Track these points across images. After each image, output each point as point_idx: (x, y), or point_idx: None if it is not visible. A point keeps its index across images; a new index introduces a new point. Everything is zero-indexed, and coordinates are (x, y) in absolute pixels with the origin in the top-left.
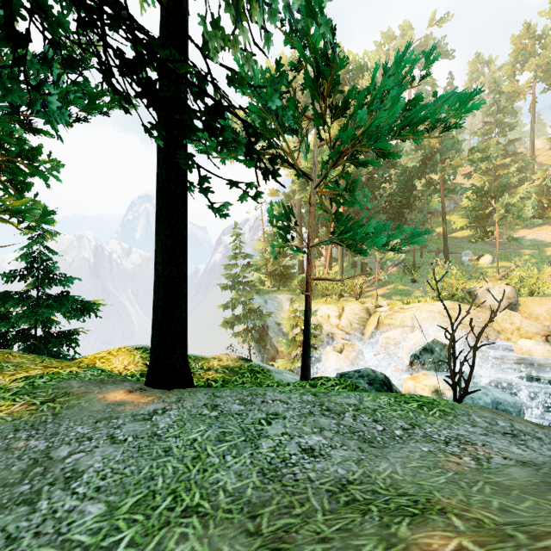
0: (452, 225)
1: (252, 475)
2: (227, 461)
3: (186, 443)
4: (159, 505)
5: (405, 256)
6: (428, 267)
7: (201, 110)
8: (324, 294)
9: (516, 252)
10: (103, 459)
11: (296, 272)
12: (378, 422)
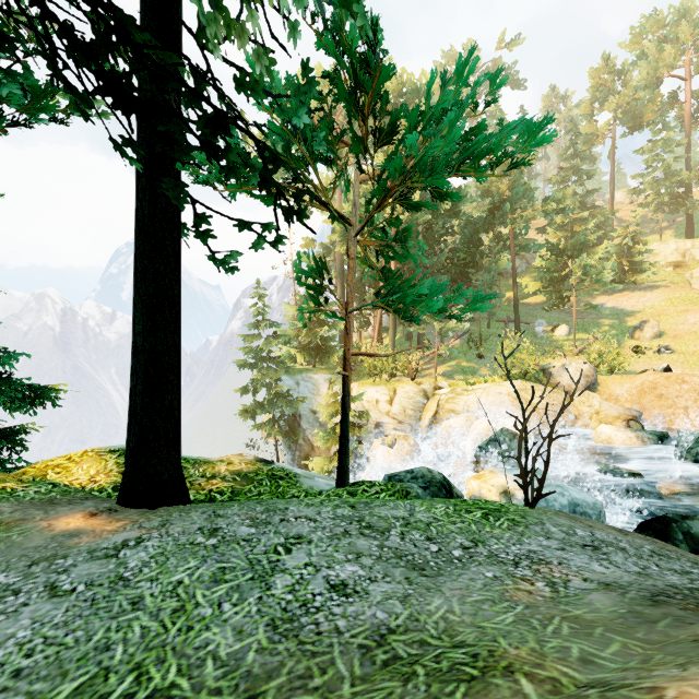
0: (524, 289)
1: (258, 630)
2: (224, 612)
3: (166, 589)
4: (112, 691)
5: (470, 326)
6: (496, 339)
7: (198, 122)
8: (371, 372)
9: (595, 322)
10: (33, 623)
11: (337, 345)
12: (432, 540)
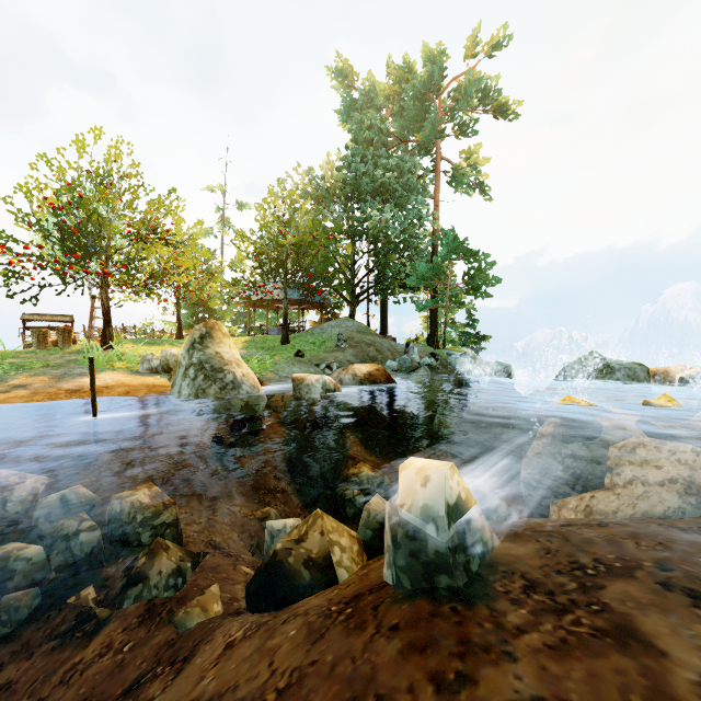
0: None
1: None
2: None
3: None
4: None
5: None
6: None
7: None
8: None
9: None
10: None
11: None
12: None
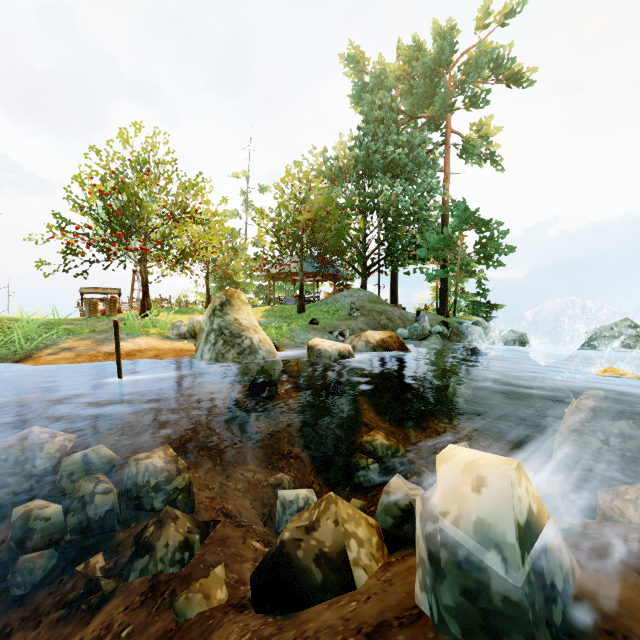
0: None
1: None
2: None
3: None
4: None
5: None
6: None
7: None
8: None
9: None
10: None
11: None
12: None
